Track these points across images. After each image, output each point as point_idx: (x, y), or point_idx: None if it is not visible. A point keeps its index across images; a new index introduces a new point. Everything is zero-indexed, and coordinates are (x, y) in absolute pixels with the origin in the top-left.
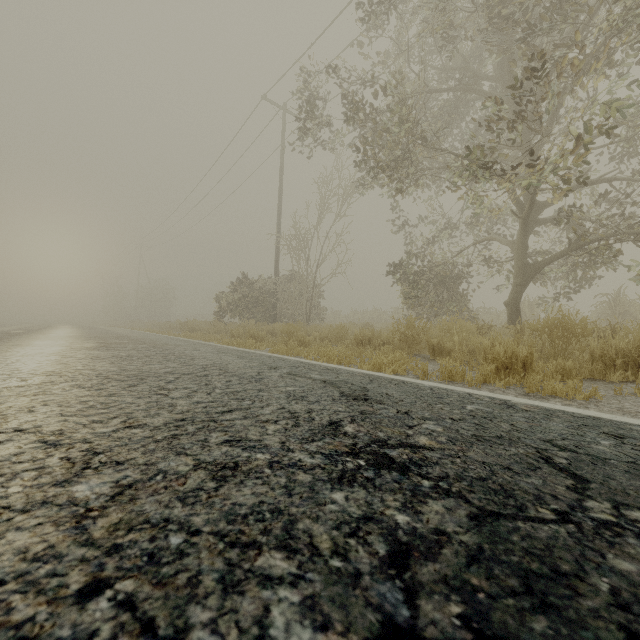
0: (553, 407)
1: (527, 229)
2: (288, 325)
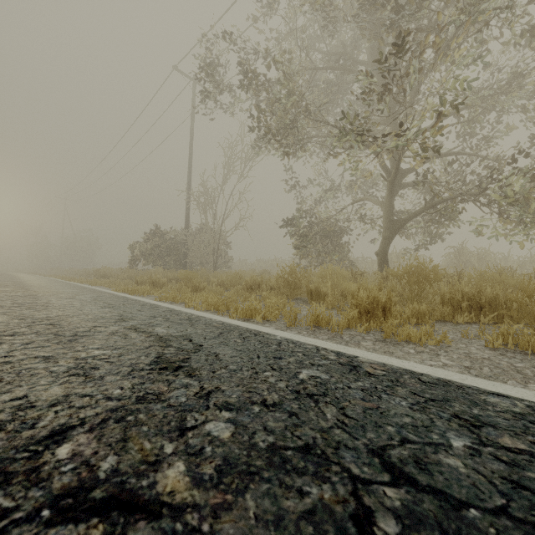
0: (401, 365)
1: (393, 191)
2: (186, 272)
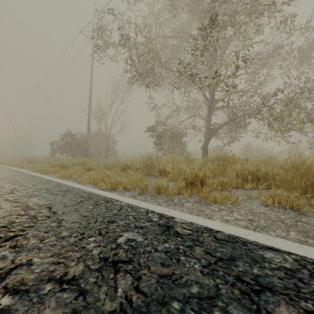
0: (204, 224)
1: (210, 111)
2: (82, 159)
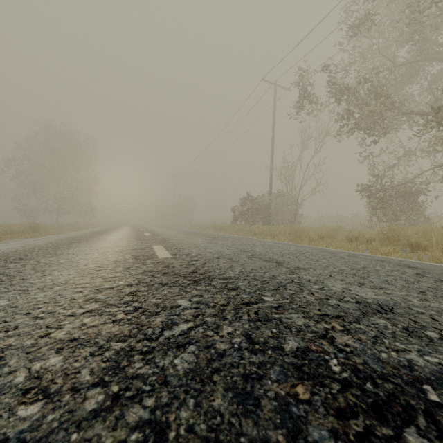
0: None
1: None
2: (297, 228)
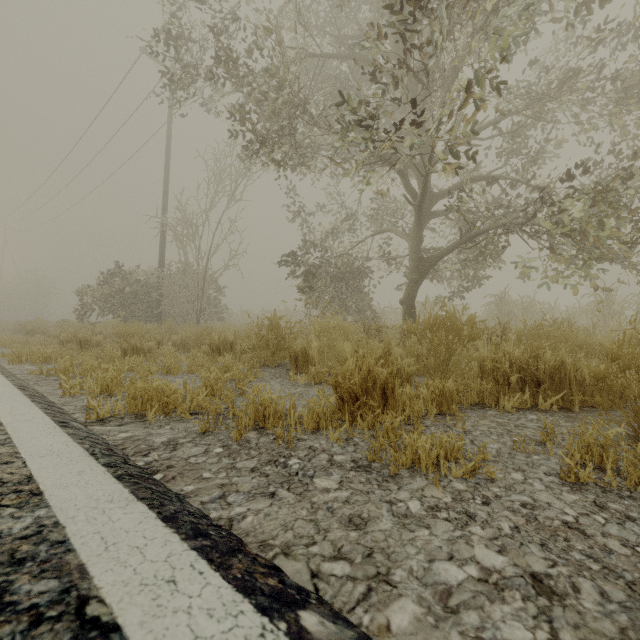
0: None
1: (421, 219)
2: (124, 326)
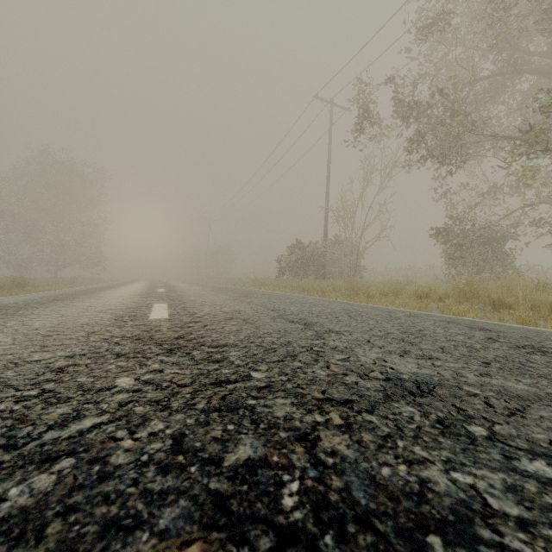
0: None
1: None
2: (354, 282)
